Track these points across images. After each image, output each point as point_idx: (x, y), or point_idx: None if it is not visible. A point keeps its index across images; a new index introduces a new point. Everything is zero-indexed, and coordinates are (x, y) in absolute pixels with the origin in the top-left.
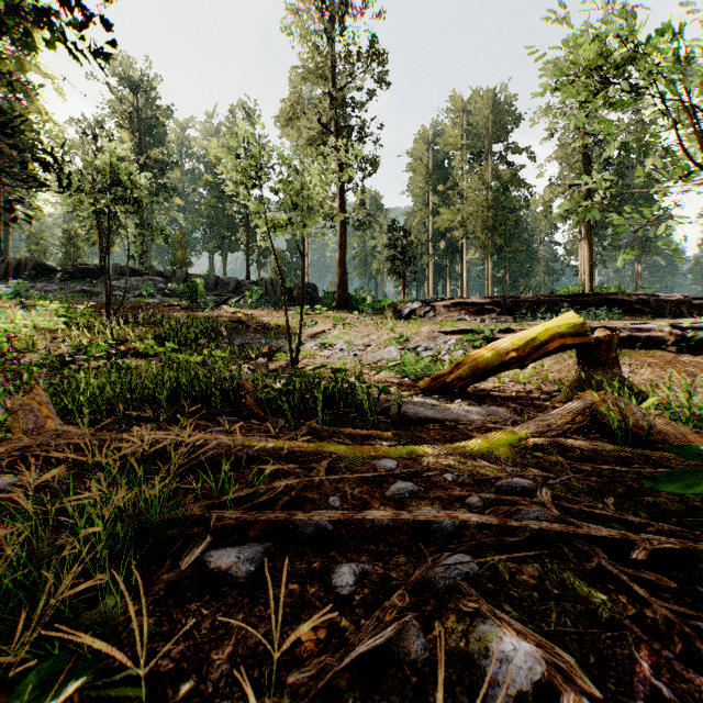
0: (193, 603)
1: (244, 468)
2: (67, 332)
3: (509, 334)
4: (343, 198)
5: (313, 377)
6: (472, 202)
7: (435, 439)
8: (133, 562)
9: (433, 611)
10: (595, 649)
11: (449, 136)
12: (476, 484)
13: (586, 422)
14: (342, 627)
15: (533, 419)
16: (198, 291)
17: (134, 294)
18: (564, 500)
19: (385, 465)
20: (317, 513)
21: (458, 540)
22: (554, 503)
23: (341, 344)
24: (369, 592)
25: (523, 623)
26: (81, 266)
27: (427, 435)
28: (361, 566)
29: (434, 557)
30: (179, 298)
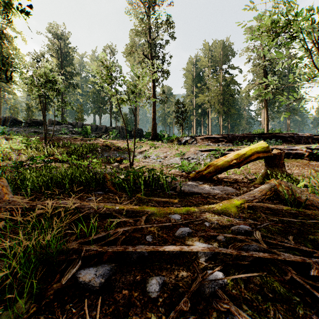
0: (68, 304)
1: (103, 219)
2: (26, 150)
3: (231, 151)
4: (154, 89)
5: (139, 172)
6: (213, 91)
7: (199, 203)
8: (34, 281)
9: (203, 309)
10: None
11: (203, 61)
12: (221, 228)
13: (272, 194)
14: None
15: (245, 192)
16: (87, 132)
17: (58, 133)
18: (266, 237)
19: (174, 217)
20: (139, 247)
21: (214, 262)
22: (262, 240)
23: (153, 156)
24: (167, 296)
25: (255, 317)
26: (34, 120)
27: (195, 201)
28: (163, 278)
29: (202, 274)
30: (79, 135)
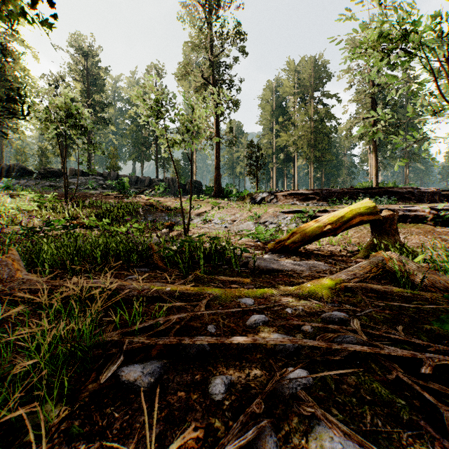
0: (108, 408)
1: (150, 304)
2: (39, 212)
3: (325, 213)
4: (218, 126)
5: (198, 242)
6: (301, 129)
7: (279, 284)
8: (65, 379)
9: (281, 413)
10: (401, 445)
11: (286, 87)
12: (307, 316)
13: (378, 272)
14: (215, 427)
15: (343, 269)
16: (124, 186)
17: (83, 188)
18: (368, 327)
19: (245, 302)
20: (199, 339)
21: (297, 358)
22: (362, 330)
23: (216, 220)
24: (235, 399)
25: (347, 423)
26: (49, 169)
27: (274, 281)
28: (230, 378)
29: (281, 372)
30: (112, 190)
